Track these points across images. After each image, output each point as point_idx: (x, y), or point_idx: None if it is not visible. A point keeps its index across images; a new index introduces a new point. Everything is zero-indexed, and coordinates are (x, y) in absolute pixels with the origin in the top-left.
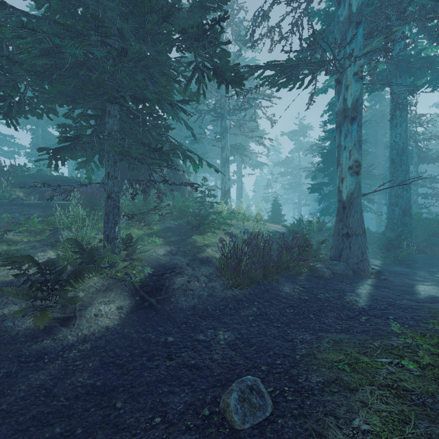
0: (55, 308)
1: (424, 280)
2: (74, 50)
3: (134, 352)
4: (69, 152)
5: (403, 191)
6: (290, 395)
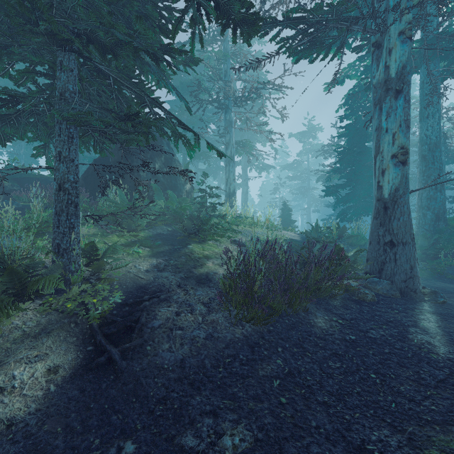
0: None
1: None
2: None
3: None
4: (10, 126)
5: (436, 192)
6: None
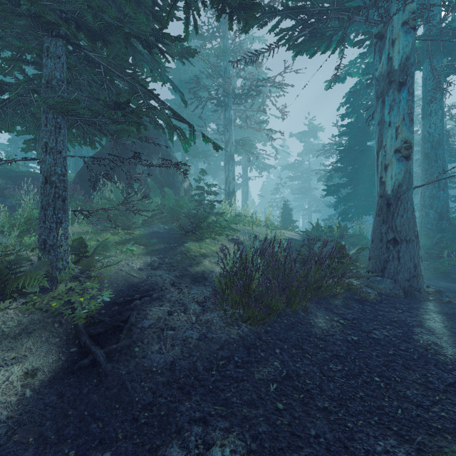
0: None
1: None
2: None
3: None
4: None
5: (439, 190)
6: None
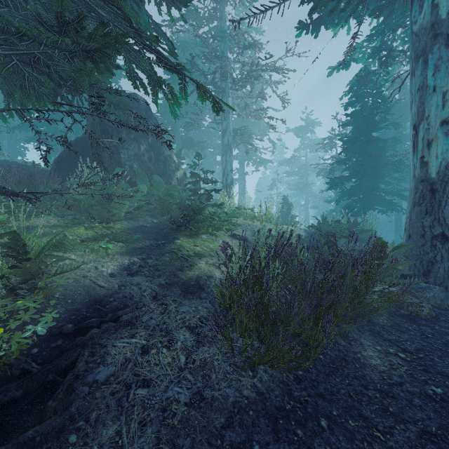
0: None
1: None
2: None
3: None
4: None
5: None
6: None
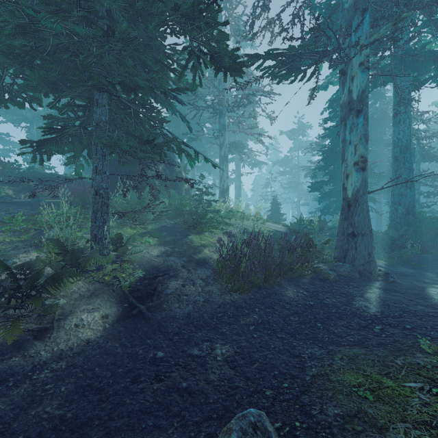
0: (30, 317)
1: (433, 283)
2: (50, 24)
3: (116, 371)
4: (55, 145)
5: (407, 189)
6: (303, 434)
